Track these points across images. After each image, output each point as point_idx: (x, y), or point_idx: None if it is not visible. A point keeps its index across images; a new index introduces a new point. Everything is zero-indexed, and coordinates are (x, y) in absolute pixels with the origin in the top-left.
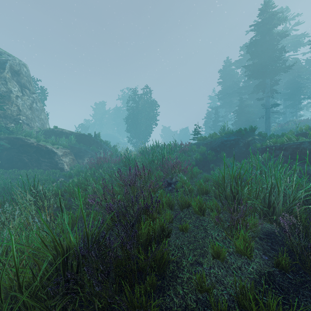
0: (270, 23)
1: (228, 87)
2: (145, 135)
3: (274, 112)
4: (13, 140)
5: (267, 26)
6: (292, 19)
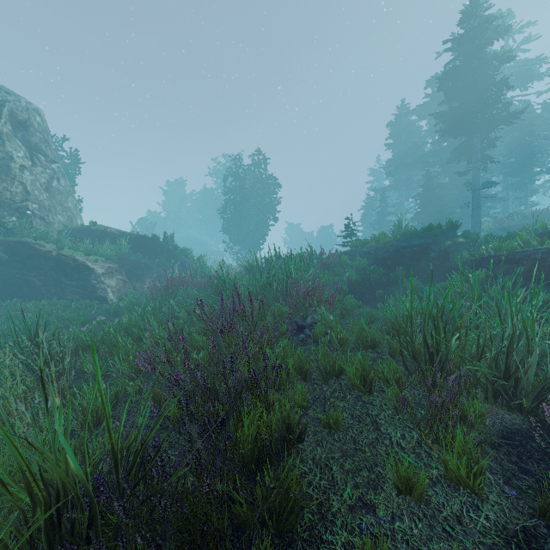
0: (480, 36)
1: (403, 153)
2: (256, 239)
3: (487, 197)
4: (14, 247)
5: (476, 42)
6: (518, 32)
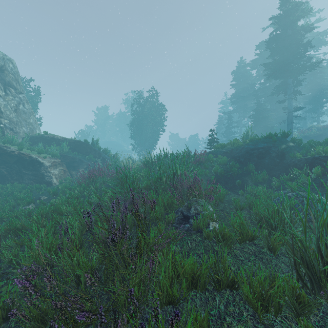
0: (293, 15)
1: (242, 90)
2: (151, 143)
3: (297, 116)
4: None
5: (291, 18)
6: (312, 15)
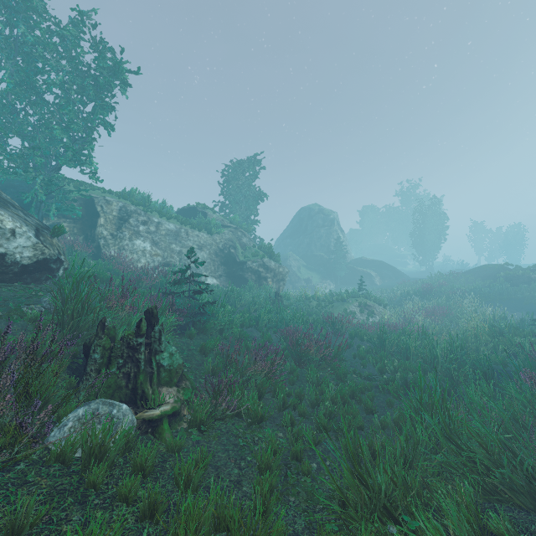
0: None
1: None
2: (433, 252)
3: None
4: (350, 268)
5: None
6: None
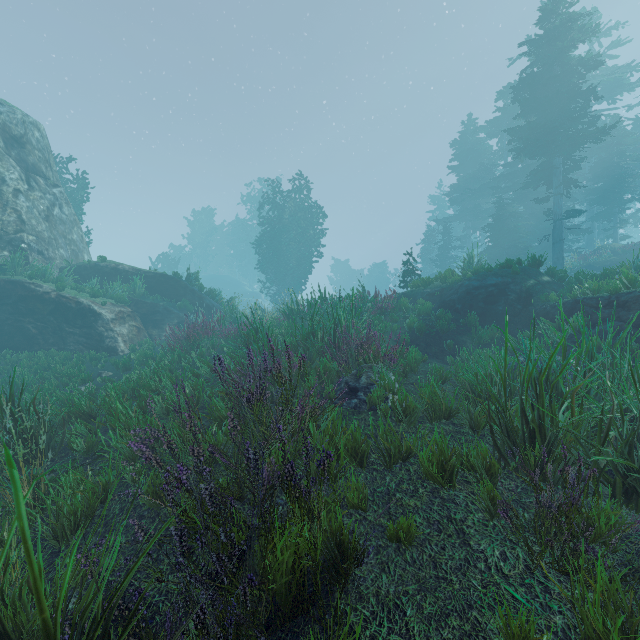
0: (563, 37)
1: (470, 177)
2: (297, 278)
3: (571, 228)
4: (5, 287)
5: (559, 44)
6: (605, 35)
